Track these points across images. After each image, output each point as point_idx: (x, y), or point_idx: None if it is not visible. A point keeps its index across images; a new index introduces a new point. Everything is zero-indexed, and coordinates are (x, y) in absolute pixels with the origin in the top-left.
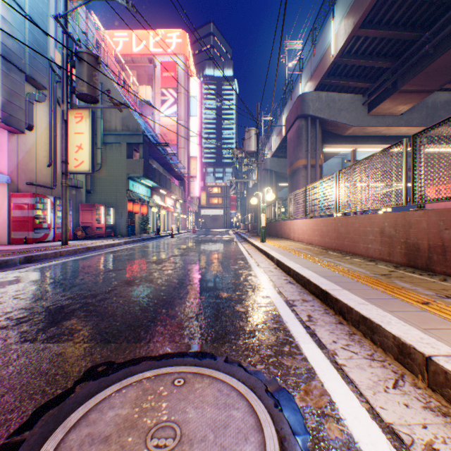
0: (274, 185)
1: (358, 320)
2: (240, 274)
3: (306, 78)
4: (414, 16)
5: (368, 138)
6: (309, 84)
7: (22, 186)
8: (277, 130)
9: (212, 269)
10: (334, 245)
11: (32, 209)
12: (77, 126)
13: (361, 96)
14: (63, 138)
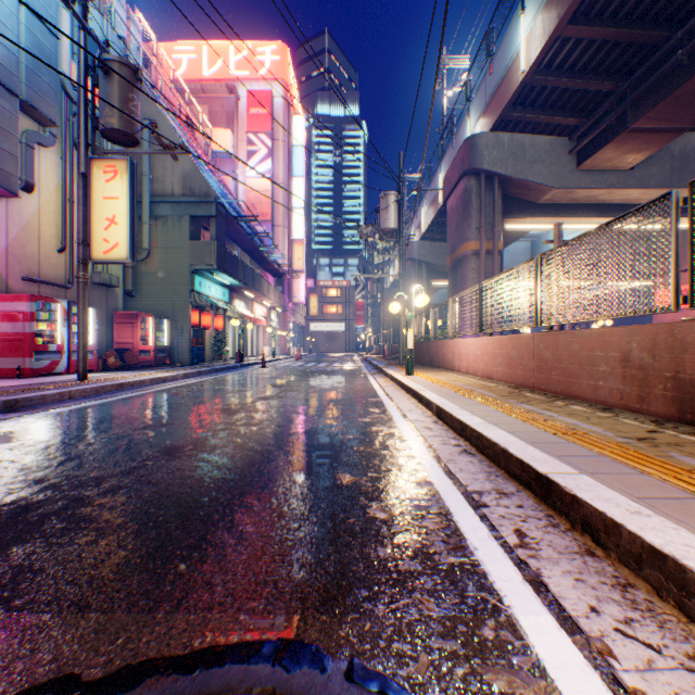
0: (425, 284)
1: (638, 556)
2: (374, 434)
3: (477, 111)
4: (658, 3)
5: (576, 207)
6: (483, 121)
7: (14, 283)
8: (429, 197)
9: (325, 424)
10: (532, 381)
11: (30, 321)
12: (108, 187)
13: (567, 139)
14: (80, 203)
